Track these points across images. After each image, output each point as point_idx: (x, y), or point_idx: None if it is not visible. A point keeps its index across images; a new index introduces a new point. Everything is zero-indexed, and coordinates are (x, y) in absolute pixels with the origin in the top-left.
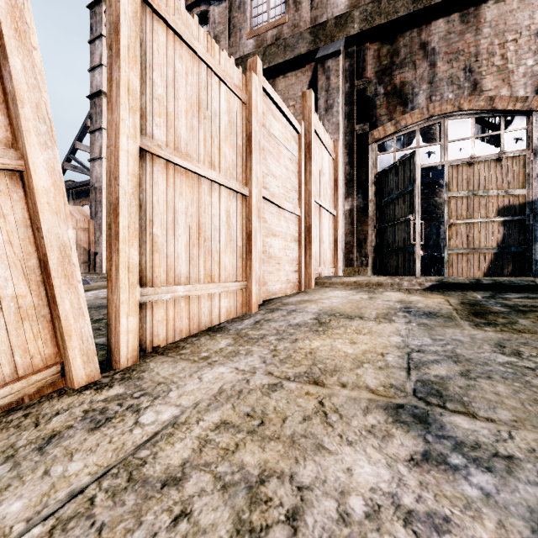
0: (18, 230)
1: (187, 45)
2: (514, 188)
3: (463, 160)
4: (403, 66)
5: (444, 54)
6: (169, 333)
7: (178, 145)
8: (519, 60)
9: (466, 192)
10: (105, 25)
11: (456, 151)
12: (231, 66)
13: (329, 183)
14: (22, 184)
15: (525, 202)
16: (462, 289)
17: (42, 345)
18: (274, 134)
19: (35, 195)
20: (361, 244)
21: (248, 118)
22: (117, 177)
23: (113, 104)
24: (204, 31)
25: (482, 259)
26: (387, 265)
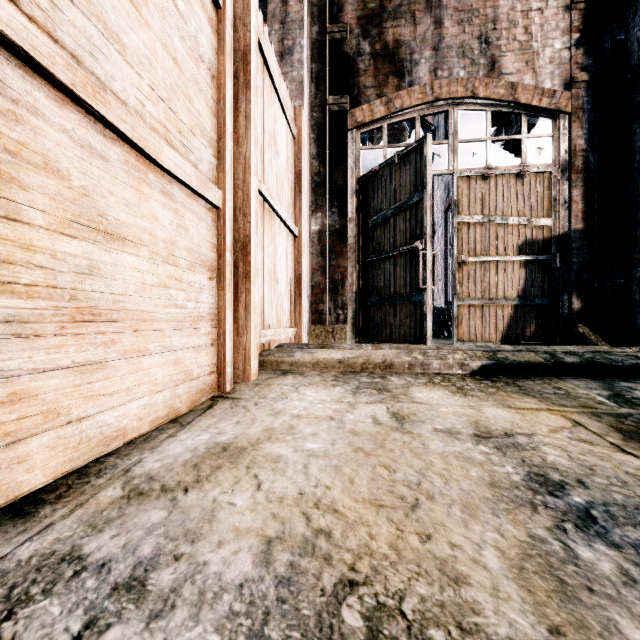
0: None
1: None
2: (538, 217)
3: (477, 170)
4: (399, 17)
5: (453, 10)
6: None
7: None
8: (545, 38)
9: (480, 216)
10: None
11: (468, 157)
12: None
13: (286, 175)
14: None
15: (551, 236)
16: (534, 374)
17: None
18: None
19: None
20: (337, 287)
21: None
22: None
23: None
24: None
25: (499, 314)
26: (376, 322)
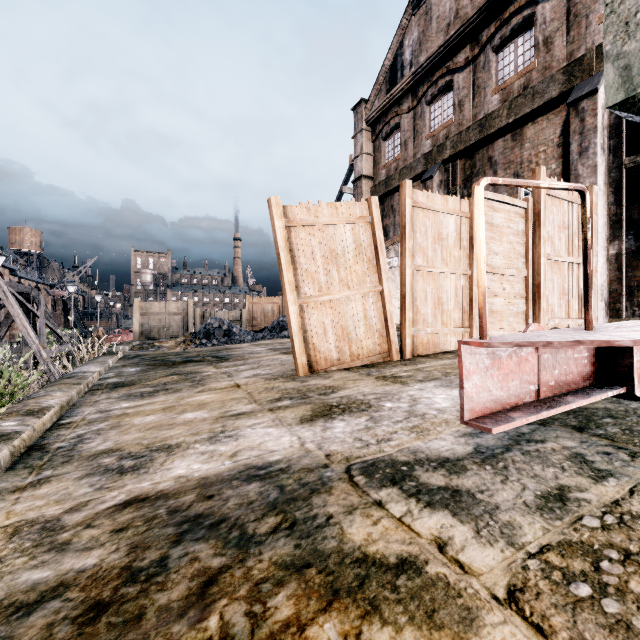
0: (379, 308)
1: (432, 210)
2: None
3: None
4: None
5: None
6: (423, 350)
7: (428, 261)
8: None
9: None
10: (364, 120)
11: None
12: (458, 202)
13: (576, 234)
14: (380, 294)
15: None
16: None
17: (384, 345)
18: (495, 223)
19: (385, 298)
20: (633, 292)
21: (470, 226)
22: (405, 285)
23: (403, 257)
24: (441, 195)
25: None
26: None
